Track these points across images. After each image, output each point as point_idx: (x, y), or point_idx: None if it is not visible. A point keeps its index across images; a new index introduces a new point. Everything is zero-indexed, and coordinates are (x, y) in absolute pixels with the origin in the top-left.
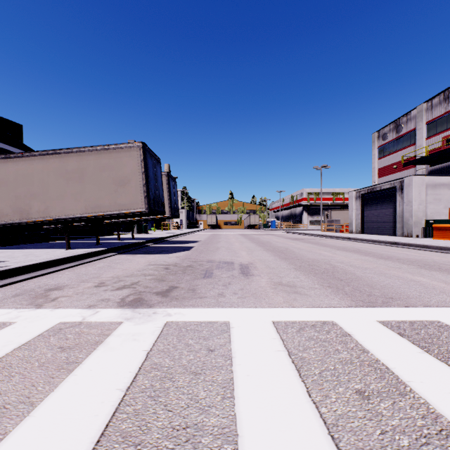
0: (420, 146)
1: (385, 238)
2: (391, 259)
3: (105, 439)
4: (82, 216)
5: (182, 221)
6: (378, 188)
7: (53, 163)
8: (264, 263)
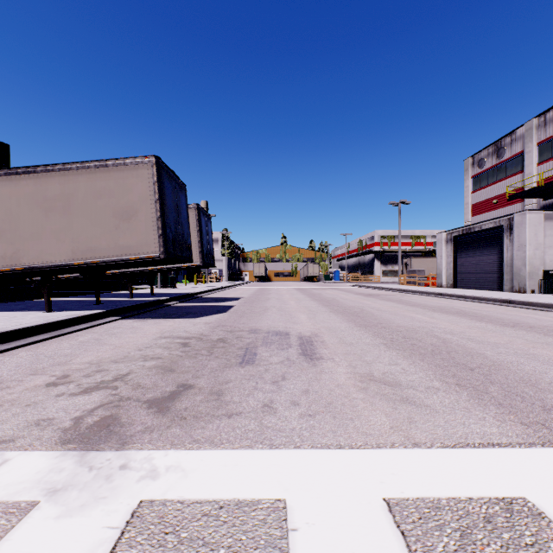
0: (530, 174)
1: (491, 294)
2: (521, 327)
3: None
4: (68, 263)
5: (222, 271)
6: (477, 228)
7: (26, 186)
8: (334, 334)
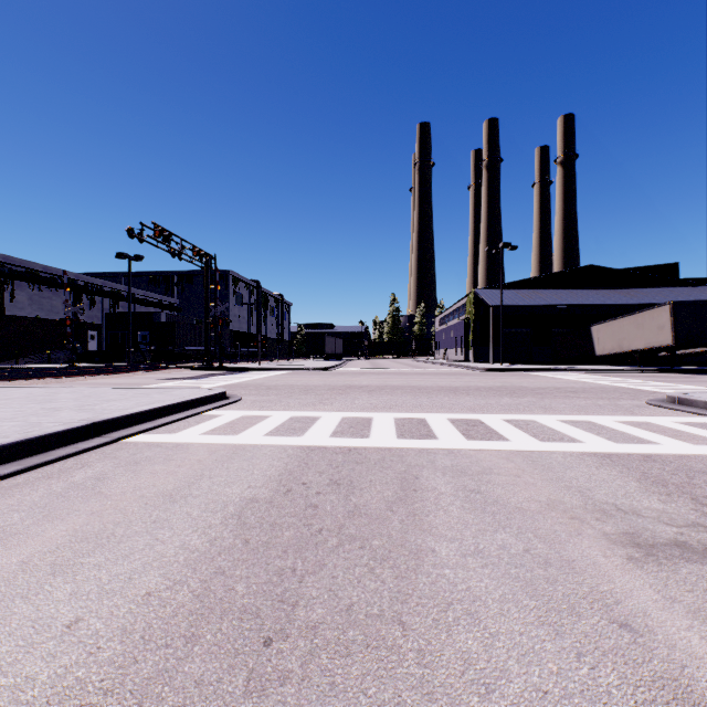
0: None
1: None
2: None
3: (562, 376)
4: (642, 349)
5: None
6: None
7: (631, 320)
8: None
